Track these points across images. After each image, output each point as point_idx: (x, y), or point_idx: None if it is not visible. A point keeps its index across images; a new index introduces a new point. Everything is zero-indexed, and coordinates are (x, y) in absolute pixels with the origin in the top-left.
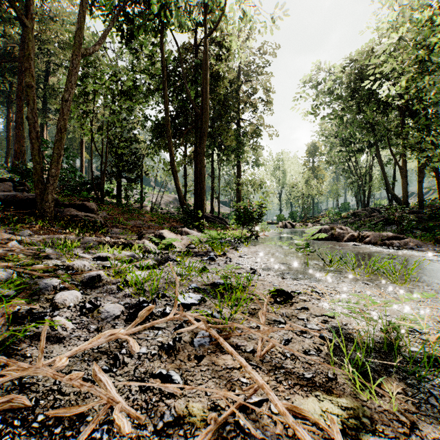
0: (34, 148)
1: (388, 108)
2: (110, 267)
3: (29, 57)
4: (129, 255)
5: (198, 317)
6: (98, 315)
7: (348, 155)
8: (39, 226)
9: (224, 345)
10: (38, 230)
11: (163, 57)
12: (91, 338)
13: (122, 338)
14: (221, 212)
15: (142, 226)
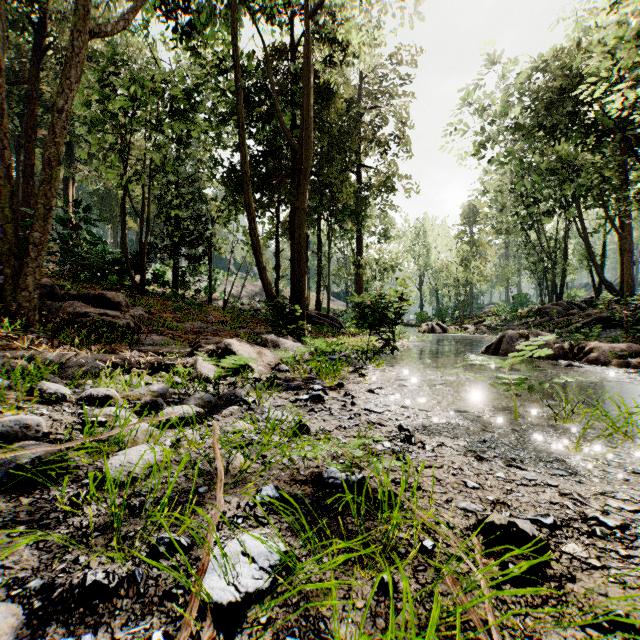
0: (4, 194)
1: (602, 141)
2: (100, 422)
3: None
4: (156, 390)
5: None
6: None
7: (528, 219)
8: (5, 333)
9: None
10: None
11: (237, 51)
12: None
13: None
14: (332, 309)
15: (204, 331)
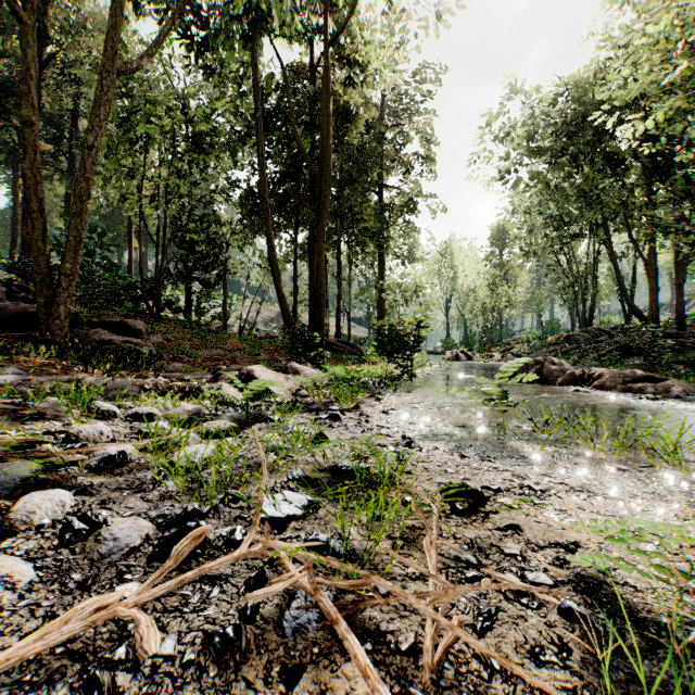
0: (36, 227)
1: (626, 165)
2: (152, 433)
3: (28, 74)
4: (191, 410)
5: (297, 554)
6: (95, 548)
7: (558, 242)
8: (41, 359)
9: (349, 644)
10: (38, 367)
11: (256, 79)
12: (62, 610)
13: (122, 617)
14: (353, 336)
15: (222, 358)
